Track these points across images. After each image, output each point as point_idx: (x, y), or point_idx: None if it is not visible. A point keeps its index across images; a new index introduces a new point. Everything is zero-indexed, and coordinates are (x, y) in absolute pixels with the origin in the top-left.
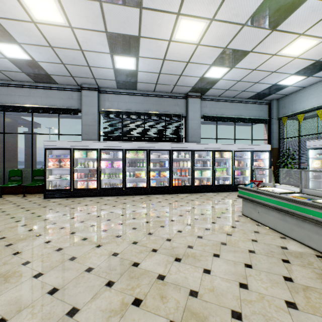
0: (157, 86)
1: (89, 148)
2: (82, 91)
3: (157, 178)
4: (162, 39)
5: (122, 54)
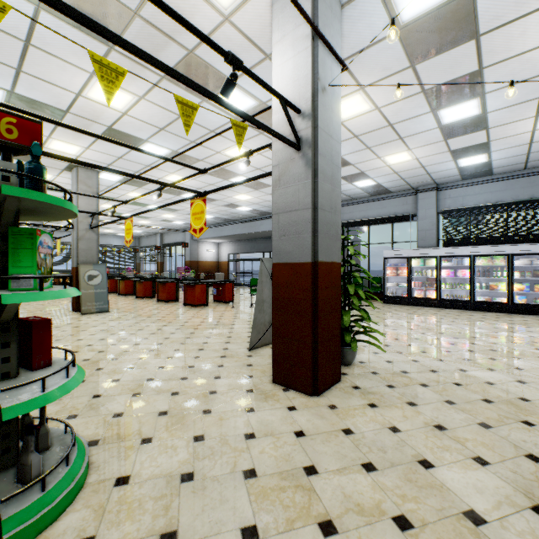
0: (529, 164)
1: (427, 256)
2: (418, 194)
3: (527, 292)
4: (521, 133)
5: (467, 156)
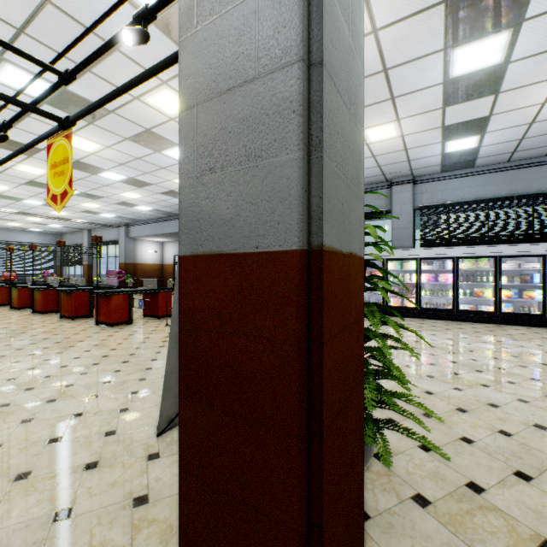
0: (515, 154)
1: (405, 258)
2: (392, 187)
3: (516, 300)
4: (529, 106)
5: (458, 138)
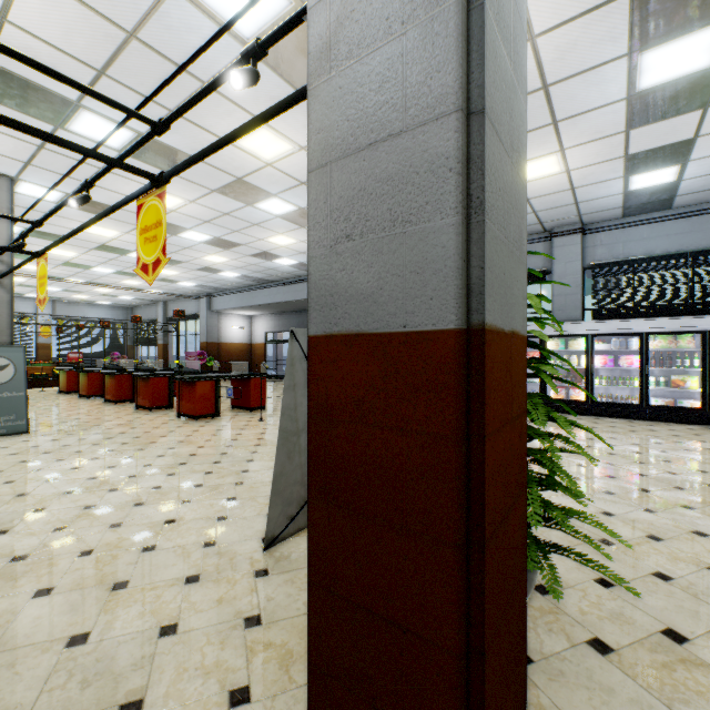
0: None
1: (571, 334)
2: (553, 240)
3: None
4: None
5: (648, 170)
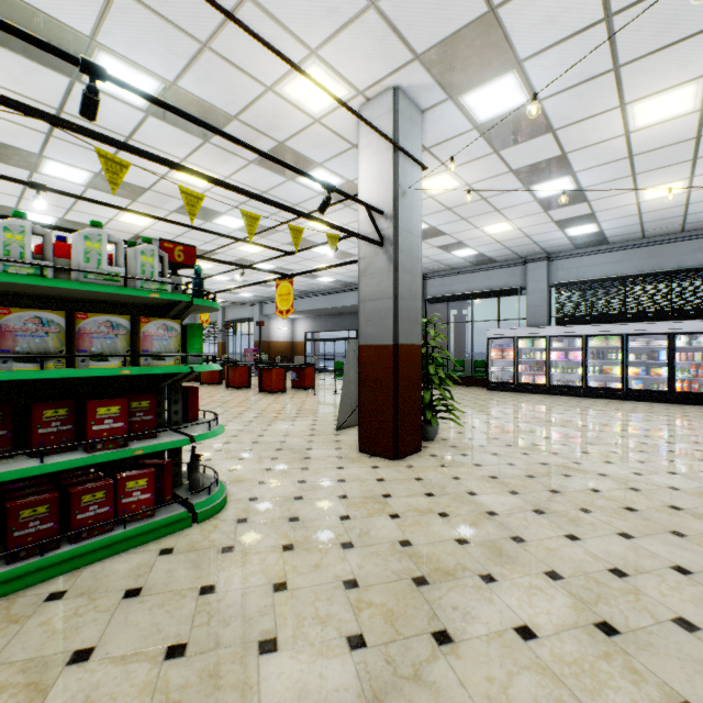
0: (646, 233)
1: (535, 336)
2: (527, 265)
3: (642, 377)
4: (625, 205)
5: (574, 226)
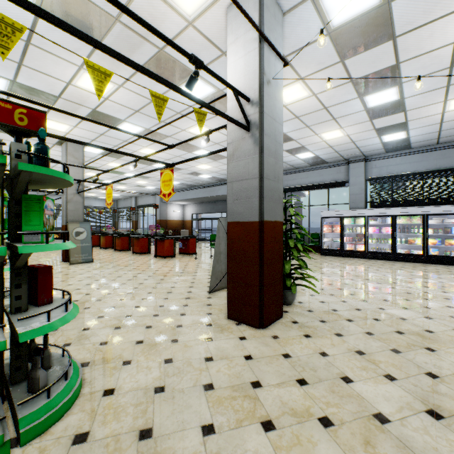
0: (441, 139)
1: (356, 216)
2: (349, 164)
3: (439, 246)
4: (433, 115)
5: (389, 133)
